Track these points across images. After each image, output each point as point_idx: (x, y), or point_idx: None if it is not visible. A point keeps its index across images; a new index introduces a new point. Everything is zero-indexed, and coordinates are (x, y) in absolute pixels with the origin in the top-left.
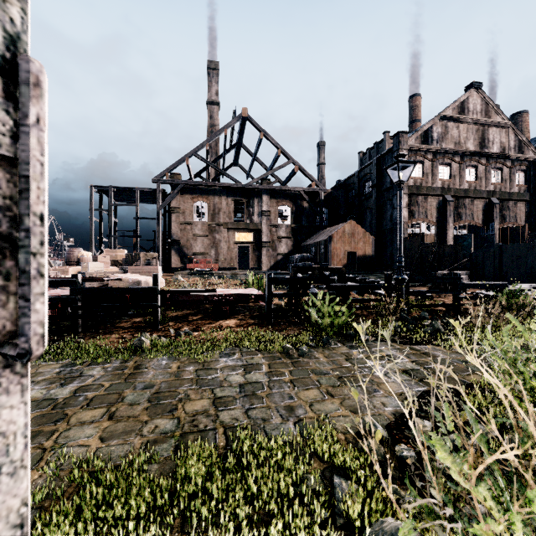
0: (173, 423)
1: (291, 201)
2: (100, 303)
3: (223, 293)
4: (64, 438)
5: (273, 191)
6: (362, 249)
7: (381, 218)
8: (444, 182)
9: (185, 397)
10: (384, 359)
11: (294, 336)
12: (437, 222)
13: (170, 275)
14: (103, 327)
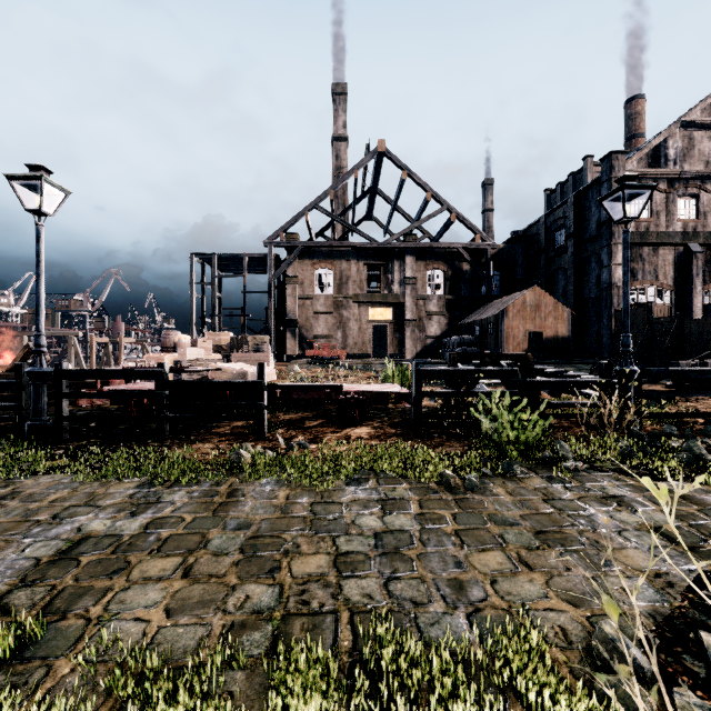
0: (273, 593)
1: (445, 263)
2: (194, 401)
3: (351, 390)
4: (117, 603)
5: (420, 250)
6: (552, 328)
7: (581, 282)
8: (686, 224)
9: (293, 548)
10: (612, 504)
11: (455, 456)
12: (675, 285)
13: (284, 364)
14: (196, 432)
